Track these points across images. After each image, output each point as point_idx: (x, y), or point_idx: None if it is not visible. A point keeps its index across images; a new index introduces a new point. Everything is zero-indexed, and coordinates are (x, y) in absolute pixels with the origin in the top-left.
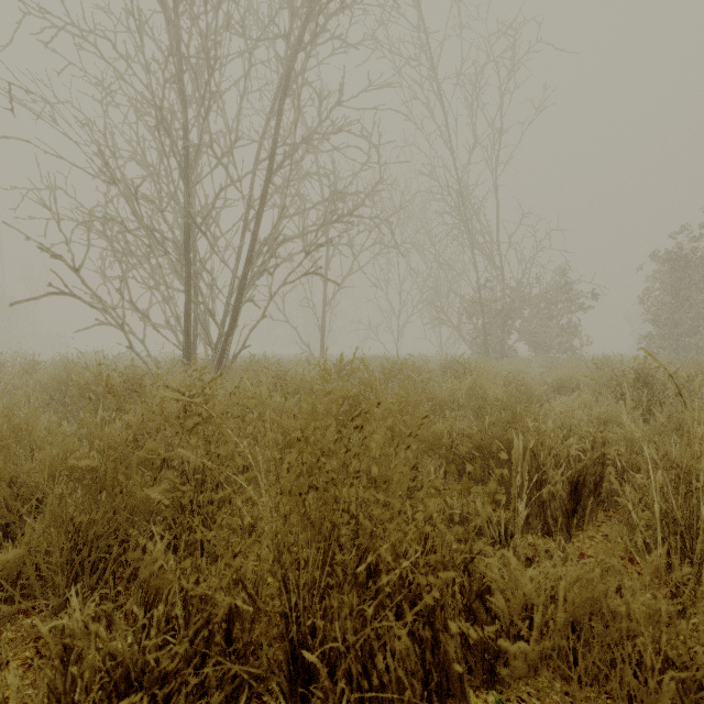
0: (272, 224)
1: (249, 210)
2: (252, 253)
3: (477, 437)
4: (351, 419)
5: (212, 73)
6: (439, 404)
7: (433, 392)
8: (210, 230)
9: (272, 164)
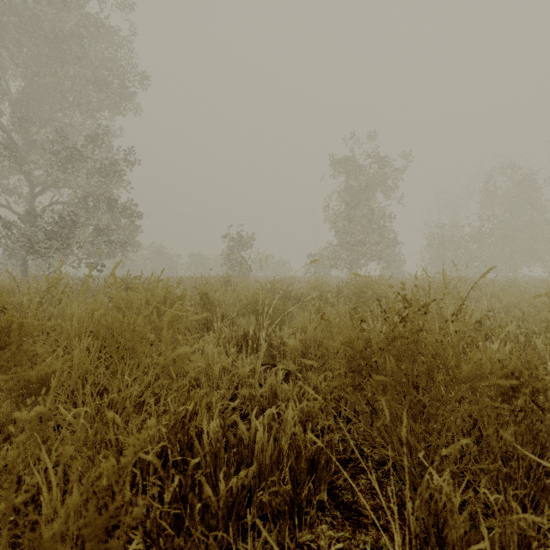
0: None
1: None
2: None
3: None
4: None
5: None
6: None
7: None
8: None
9: None
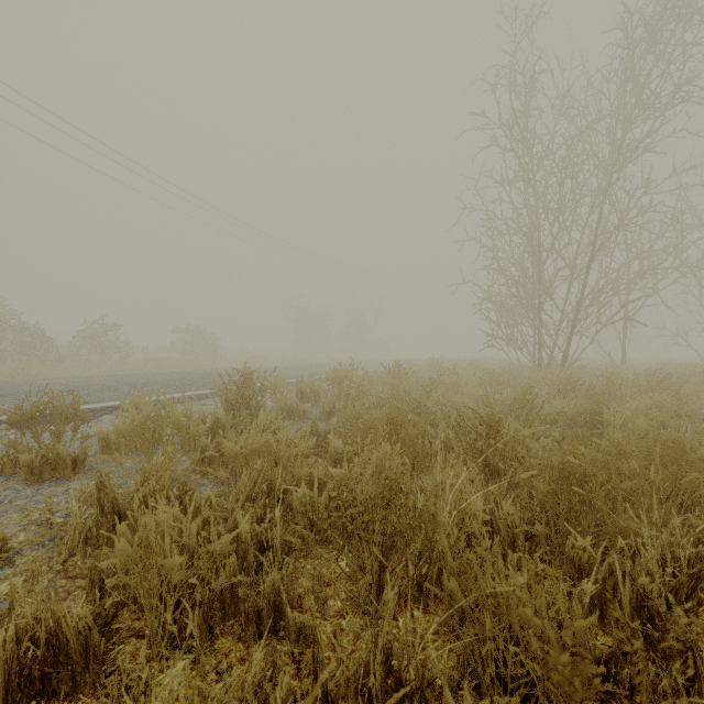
0: (596, 290)
1: (572, 274)
2: (580, 305)
3: None
4: (659, 382)
5: (563, 222)
6: None
7: None
8: (549, 292)
9: (593, 251)
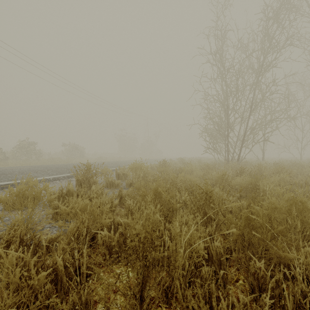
0: (252, 127)
1: (241, 120)
2: (245, 134)
3: (305, 176)
4: (282, 169)
5: (238, 97)
6: (302, 172)
7: (300, 170)
8: (232, 128)
9: (251, 110)
